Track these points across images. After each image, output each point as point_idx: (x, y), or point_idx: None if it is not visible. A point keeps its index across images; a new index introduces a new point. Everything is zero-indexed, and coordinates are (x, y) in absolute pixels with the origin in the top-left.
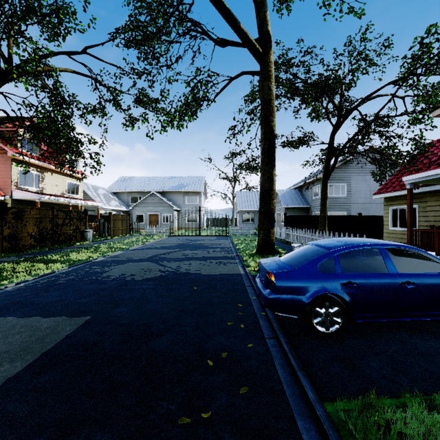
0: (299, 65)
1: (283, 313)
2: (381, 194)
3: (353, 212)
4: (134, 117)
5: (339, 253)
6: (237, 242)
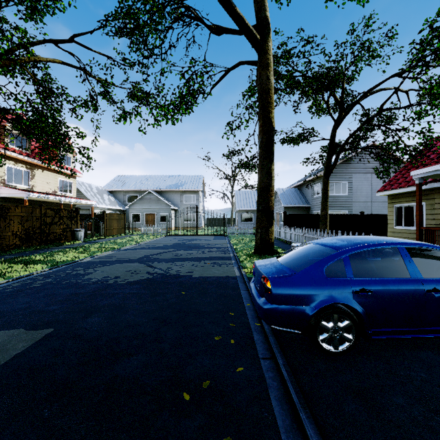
0: (299, 55)
1: (281, 326)
2: (386, 192)
3: (354, 210)
4: (128, 112)
5: (350, 253)
6: (235, 242)
